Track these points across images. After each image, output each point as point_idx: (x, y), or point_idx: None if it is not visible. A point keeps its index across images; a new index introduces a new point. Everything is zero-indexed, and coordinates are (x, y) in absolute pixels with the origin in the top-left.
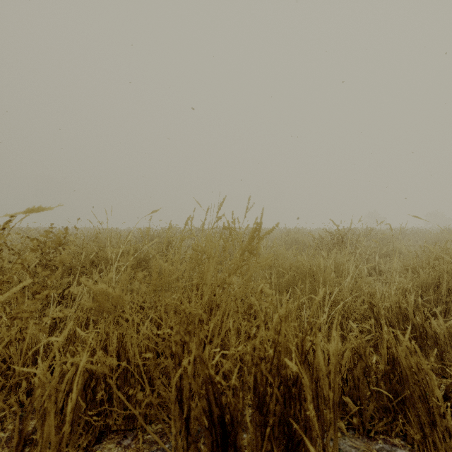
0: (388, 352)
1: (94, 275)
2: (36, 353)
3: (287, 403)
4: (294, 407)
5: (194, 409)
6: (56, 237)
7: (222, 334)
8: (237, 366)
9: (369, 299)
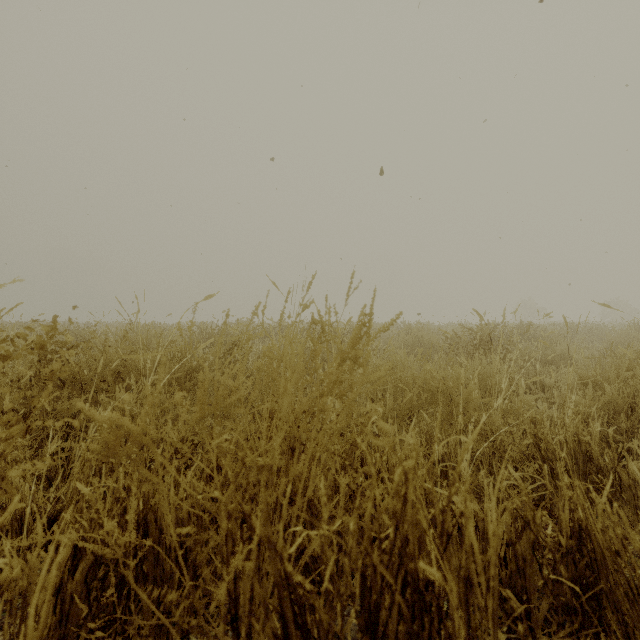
0: (572, 518)
1: (118, 393)
2: (21, 516)
3: (417, 619)
4: (430, 626)
5: (258, 634)
6: (37, 336)
7: (309, 493)
8: (332, 558)
9: (533, 429)
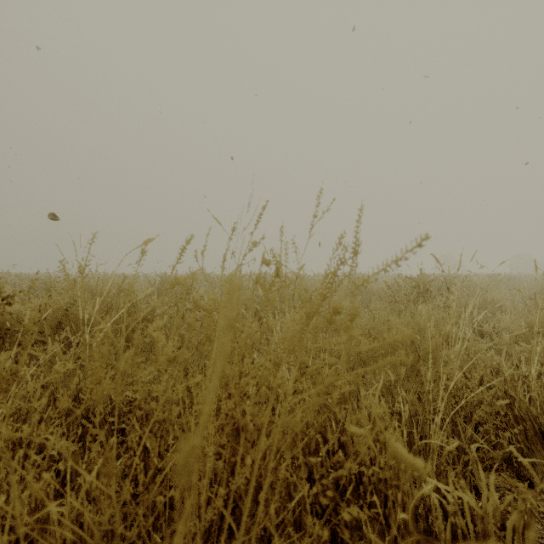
0: None
1: (51, 346)
2: None
3: None
4: None
5: None
6: None
7: (257, 529)
8: None
9: (503, 384)
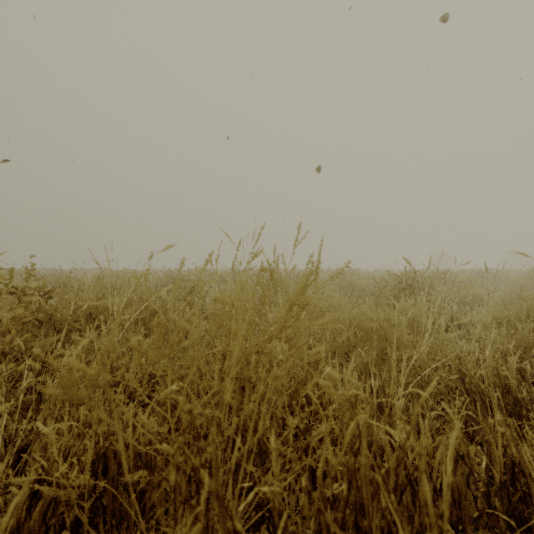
0: (506, 454)
1: (88, 332)
2: None
3: None
4: None
5: None
6: None
7: (259, 434)
8: (284, 516)
9: (458, 364)
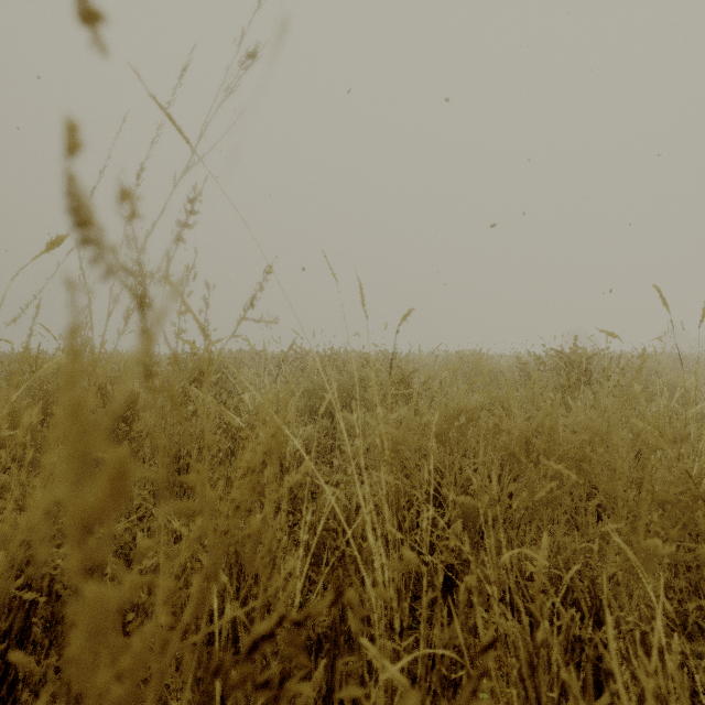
0: None
1: None
2: None
3: None
4: None
5: None
6: None
7: None
8: None
9: None
